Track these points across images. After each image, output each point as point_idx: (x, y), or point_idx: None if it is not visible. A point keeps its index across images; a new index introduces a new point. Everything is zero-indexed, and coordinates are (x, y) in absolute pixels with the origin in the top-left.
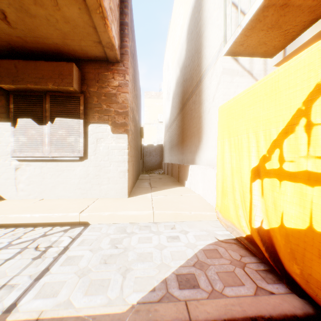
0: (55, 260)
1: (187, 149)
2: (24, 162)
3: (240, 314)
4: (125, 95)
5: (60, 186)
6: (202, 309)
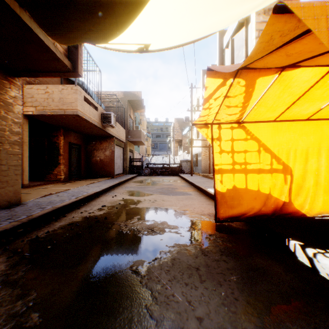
0: None
1: None
2: None
3: None
4: None
5: None
6: None
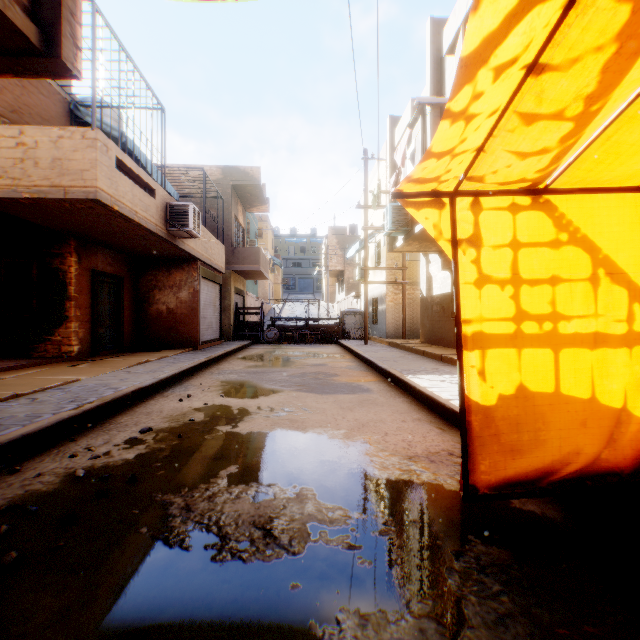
0: None
1: None
2: None
3: None
4: None
5: None
6: None
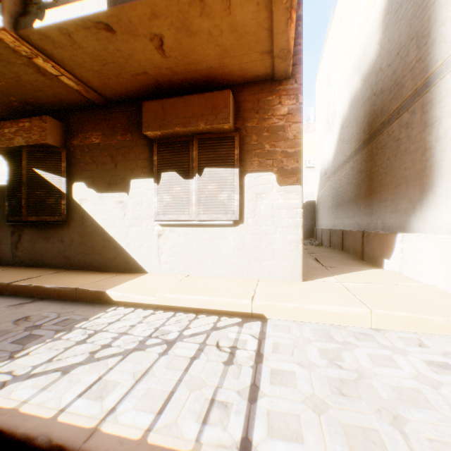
0: (256, 371)
1: (384, 207)
2: (167, 227)
3: None
4: (297, 126)
5: (208, 259)
6: None
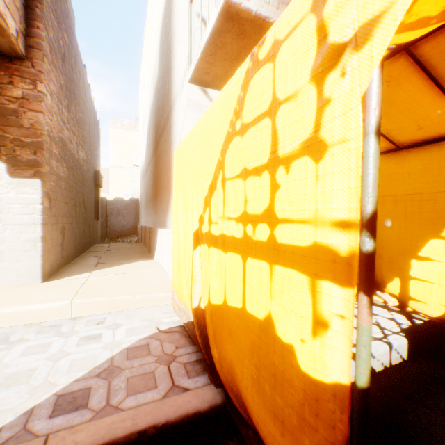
0: None
1: (160, 207)
2: None
3: (125, 430)
4: (36, 115)
5: None
6: (69, 440)
